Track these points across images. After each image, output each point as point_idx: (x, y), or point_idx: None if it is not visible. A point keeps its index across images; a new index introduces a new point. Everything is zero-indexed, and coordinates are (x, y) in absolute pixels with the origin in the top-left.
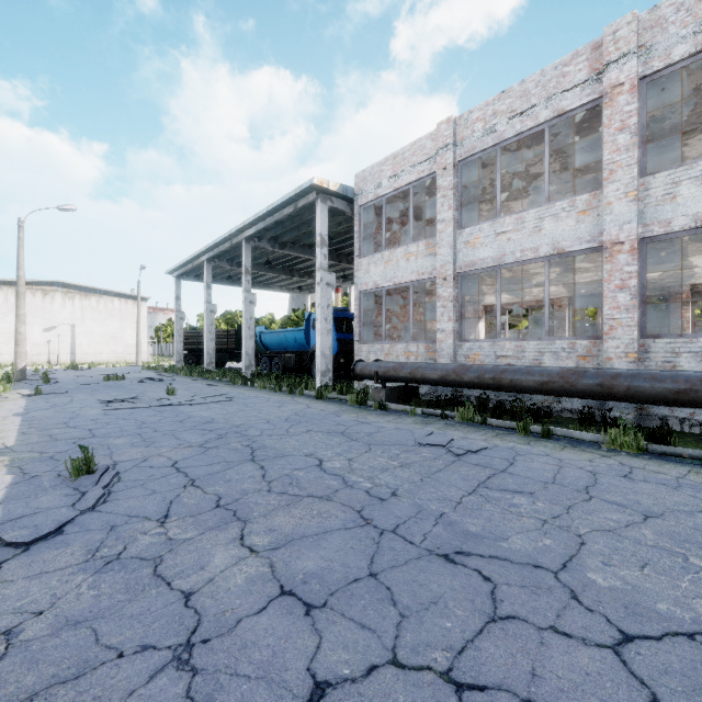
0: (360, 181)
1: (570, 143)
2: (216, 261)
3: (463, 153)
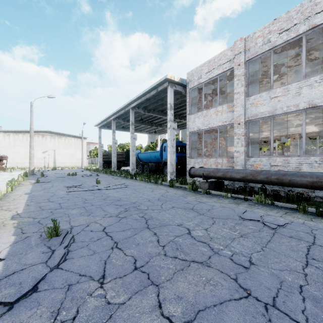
0: (190, 76)
1: (313, 46)
2: (117, 119)
3: (250, 55)
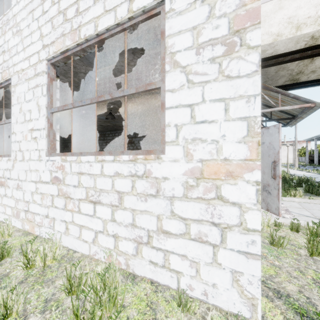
0: None
1: None
2: (318, 138)
3: None
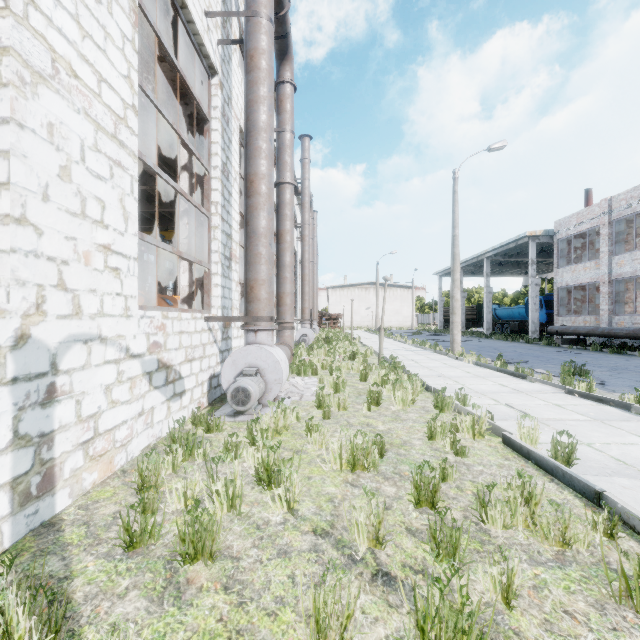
0: (557, 225)
1: None
2: (466, 267)
3: (615, 216)
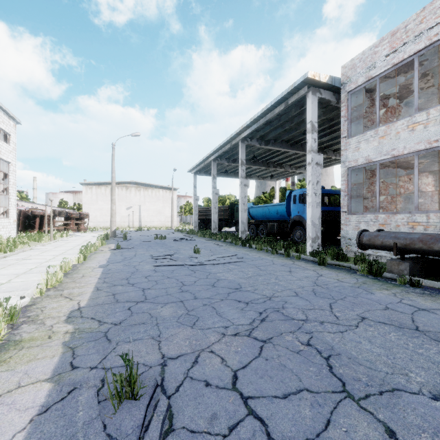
0: (348, 70)
1: None
2: (219, 160)
3: None
